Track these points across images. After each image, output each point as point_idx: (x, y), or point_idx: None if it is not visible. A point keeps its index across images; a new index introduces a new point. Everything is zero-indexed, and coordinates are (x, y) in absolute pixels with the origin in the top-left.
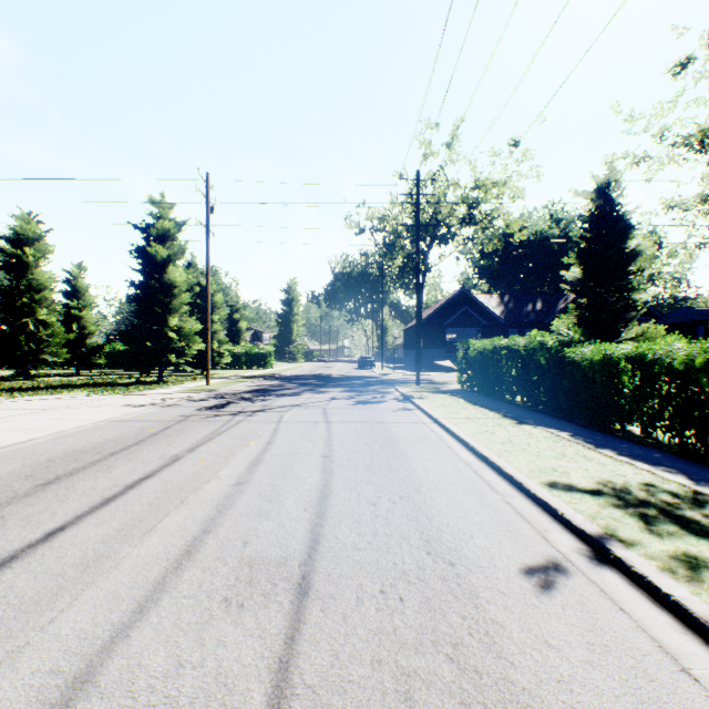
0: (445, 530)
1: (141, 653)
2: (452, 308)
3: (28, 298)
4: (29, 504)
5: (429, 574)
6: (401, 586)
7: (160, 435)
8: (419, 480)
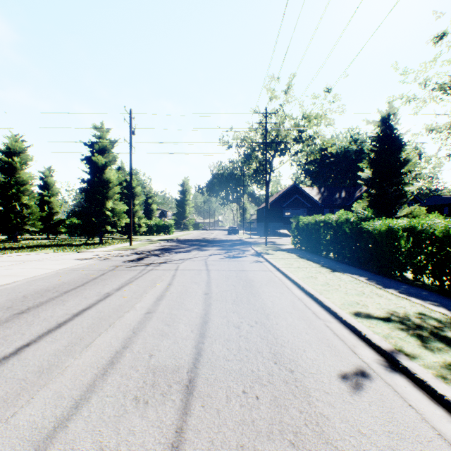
0: (286, 346)
1: (74, 439)
2: (288, 196)
3: (16, 189)
4: (7, 327)
5: (276, 378)
6: (257, 388)
7: (98, 279)
8: (268, 310)
